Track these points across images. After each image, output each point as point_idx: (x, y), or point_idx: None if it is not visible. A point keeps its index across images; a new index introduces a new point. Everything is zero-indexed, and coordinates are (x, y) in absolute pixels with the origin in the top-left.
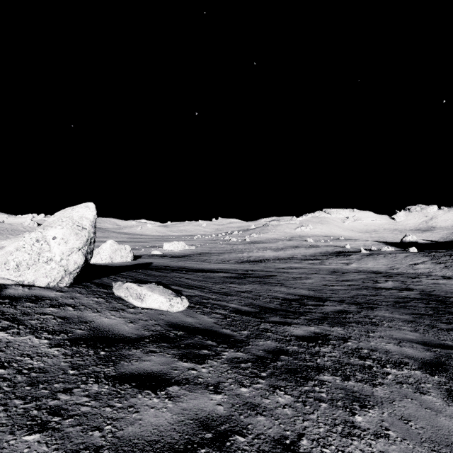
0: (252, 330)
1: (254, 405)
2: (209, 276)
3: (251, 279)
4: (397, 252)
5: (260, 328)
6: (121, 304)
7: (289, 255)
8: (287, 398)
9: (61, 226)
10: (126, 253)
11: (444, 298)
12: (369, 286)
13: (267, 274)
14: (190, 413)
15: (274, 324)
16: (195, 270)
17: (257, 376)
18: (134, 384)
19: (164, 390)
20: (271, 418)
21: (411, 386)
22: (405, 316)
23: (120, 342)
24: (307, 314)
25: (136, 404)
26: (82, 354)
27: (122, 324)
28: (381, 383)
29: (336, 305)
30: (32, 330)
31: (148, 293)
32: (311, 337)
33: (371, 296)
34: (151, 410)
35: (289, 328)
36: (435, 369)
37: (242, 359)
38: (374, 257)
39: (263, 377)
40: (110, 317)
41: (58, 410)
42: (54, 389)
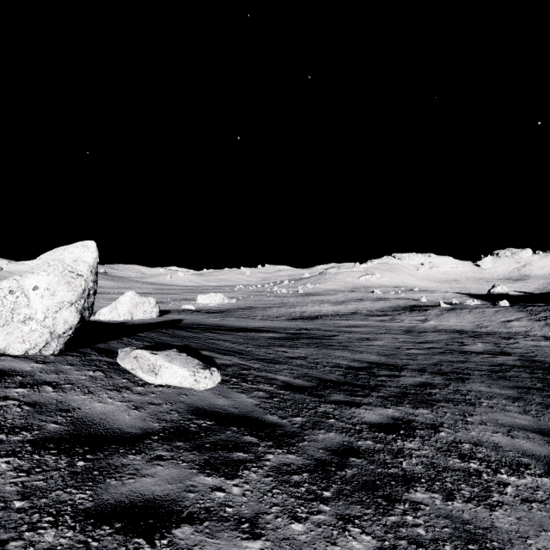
0: (308, 416)
1: None
2: (253, 337)
3: (305, 341)
4: (485, 306)
5: (318, 412)
6: (126, 379)
7: (352, 309)
8: (366, 542)
9: (47, 271)
10: (150, 308)
11: None
12: (454, 349)
13: (325, 334)
14: None
15: (337, 405)
16: (234, 329)
17: (318, 499)
18: (119, 526)
19: (167, 536)
20: None
21: (544, 507)
22: (507, 391)
23: (113, 443)
24: (380, 389)
25: None
26: (46, 468)
27: (121, 412)
28: (500, 504)
29: (416, 375)
30: None
31: (165, 364)
32: (390, 425)
33: (459, 363)
34: None
35: (359, 412)
36: None
37: (294, 467)
38: (456, 313)
39: (327, 500)
40: (106, 401)
41: None
42: None
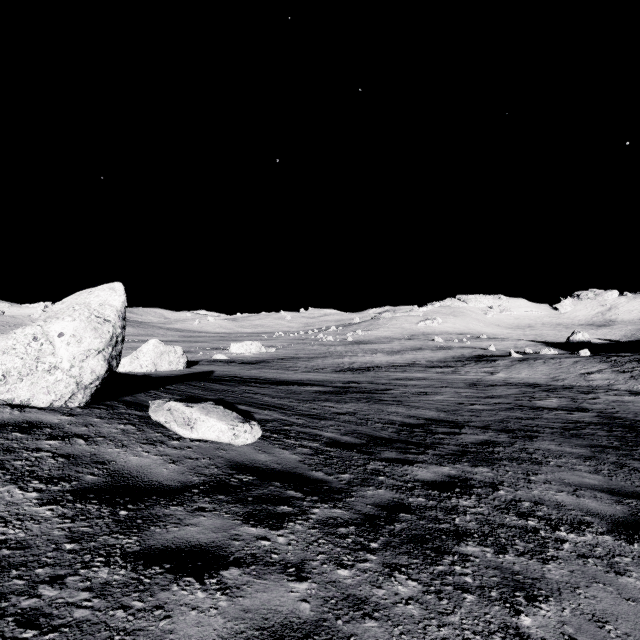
0: (356, 473)
1: (359, 600)
2: (295, 390)
3: (355, 396)
4: (562, 356)
5: (368, 470)
6: (160, 433)
7: (409, 360)
8: (412, 587)
9: (72, 317)
10: (176, 358)
11: (634, 422)
12: (524, 405)
13: (377, 387)
14: (255, 616)
15: (389, 463)
16: (274, 382)
17: (365, 549)
18: (168, 567)
19: (216, 576)
20: (387, 624)
21: (601, 562)
22: (579, 450)
23: (153, 495)
24: (437, 447)
25: (168, 603)
26: (90, 516)
27: (158, 465)
28: (554, 558)
29: (478, 433)
30: (14, 476)
31: (202, 417)
32: (445, 482)
33: (529, 420)
34: (191, 614)
35: (412, 469)
36: (633, 533)
37: (341, 521)
38: (529, 364)
39: (374, 550)
40: (141, 454)
41: (34, 618)
42: (35, 578)
